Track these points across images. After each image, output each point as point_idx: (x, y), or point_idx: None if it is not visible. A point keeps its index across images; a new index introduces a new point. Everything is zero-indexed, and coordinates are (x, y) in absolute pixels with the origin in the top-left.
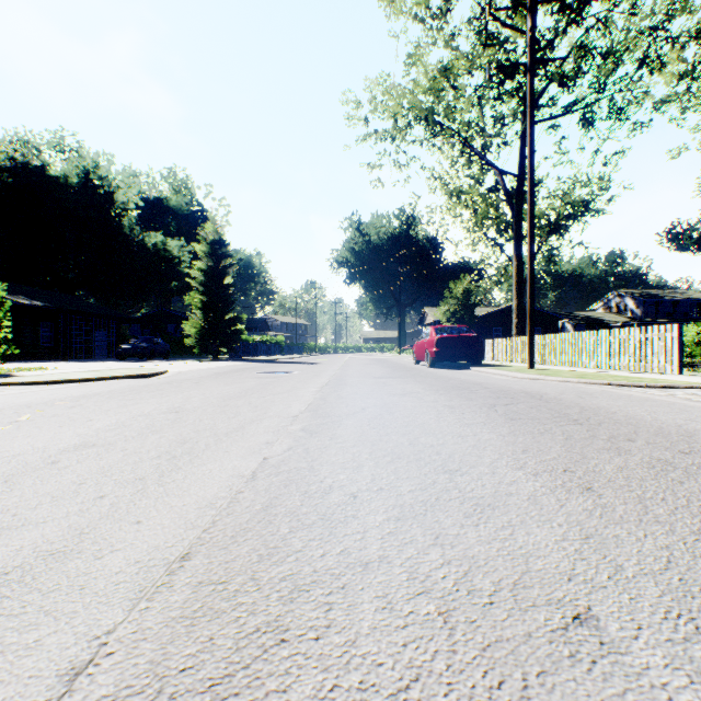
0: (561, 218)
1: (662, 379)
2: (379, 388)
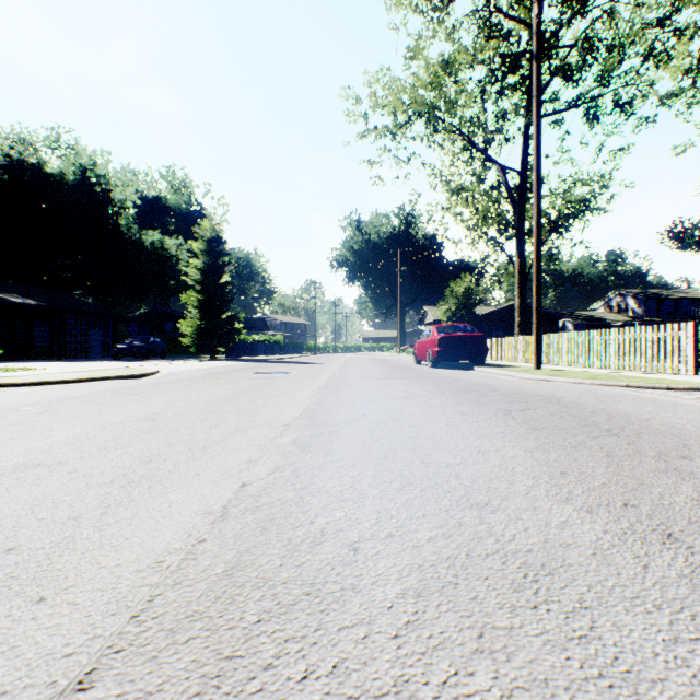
0: (562, 217)
1: (681, 380)
2: (380, 390)
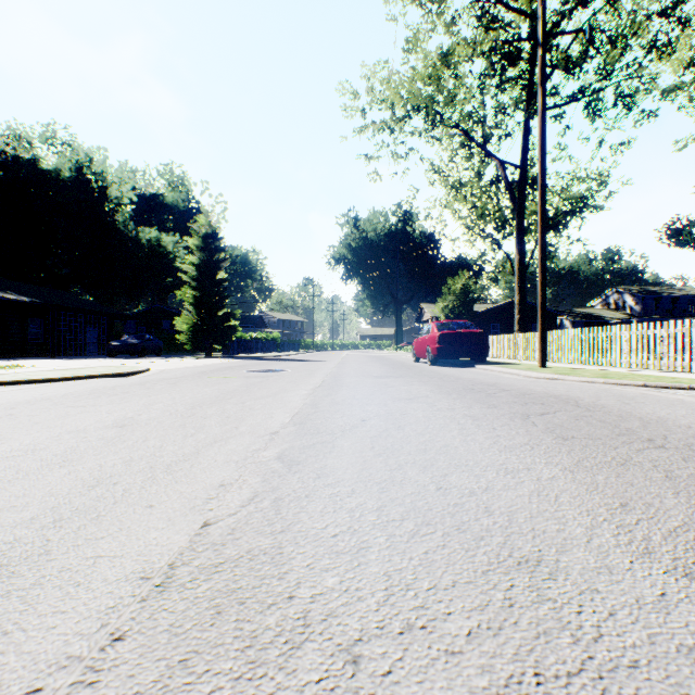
0: (559, 214)
1: None
2: (380, 390)
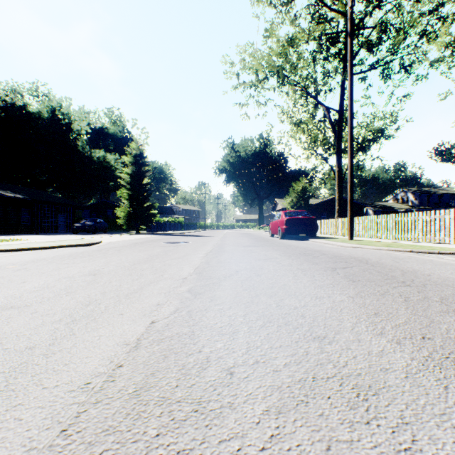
0: (365, 140)
1: (447, 248)
2: (248, 254)
